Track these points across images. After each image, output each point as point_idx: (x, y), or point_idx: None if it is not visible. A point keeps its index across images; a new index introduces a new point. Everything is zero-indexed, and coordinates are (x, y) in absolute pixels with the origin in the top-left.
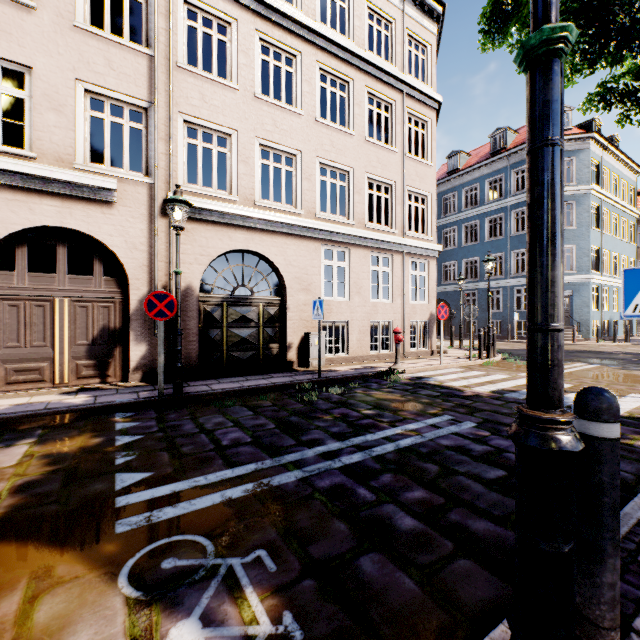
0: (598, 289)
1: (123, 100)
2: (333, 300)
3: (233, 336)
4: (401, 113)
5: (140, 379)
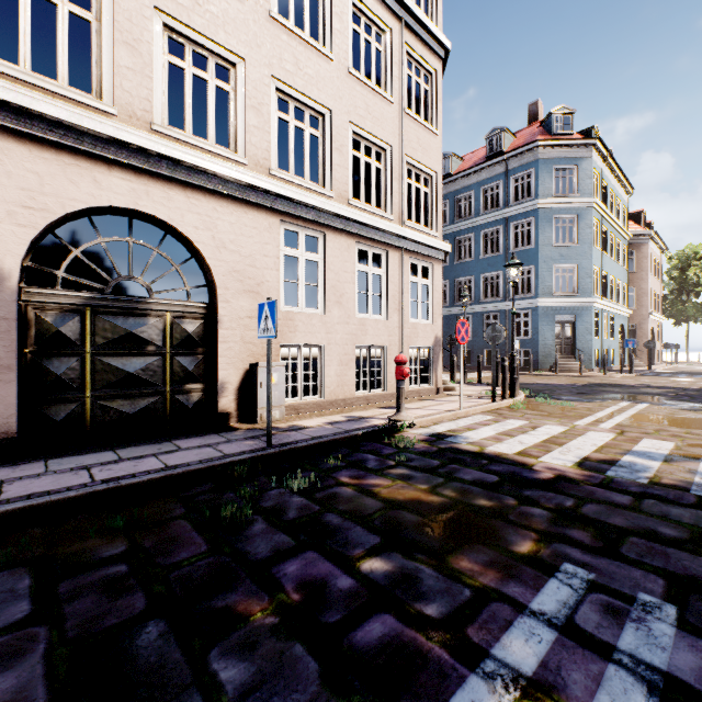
0: (599, 314)
1: None
2: (299, 312)
3: (107, 371)
4: (398, 49)
5: None
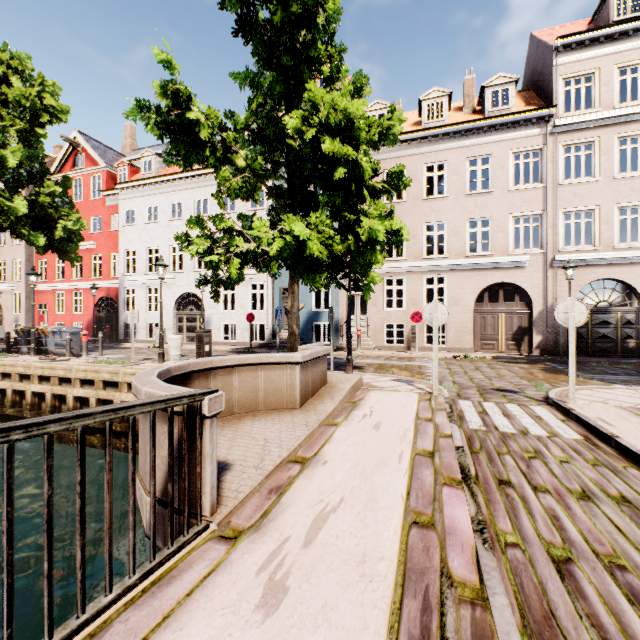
0: None
1: (529, 215)
2: None
3: (595, 333)
4: None
5: (538, 353)
